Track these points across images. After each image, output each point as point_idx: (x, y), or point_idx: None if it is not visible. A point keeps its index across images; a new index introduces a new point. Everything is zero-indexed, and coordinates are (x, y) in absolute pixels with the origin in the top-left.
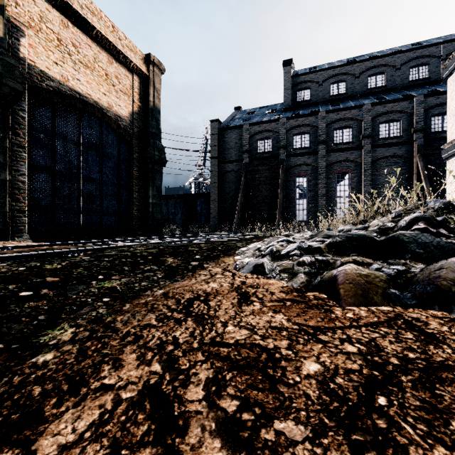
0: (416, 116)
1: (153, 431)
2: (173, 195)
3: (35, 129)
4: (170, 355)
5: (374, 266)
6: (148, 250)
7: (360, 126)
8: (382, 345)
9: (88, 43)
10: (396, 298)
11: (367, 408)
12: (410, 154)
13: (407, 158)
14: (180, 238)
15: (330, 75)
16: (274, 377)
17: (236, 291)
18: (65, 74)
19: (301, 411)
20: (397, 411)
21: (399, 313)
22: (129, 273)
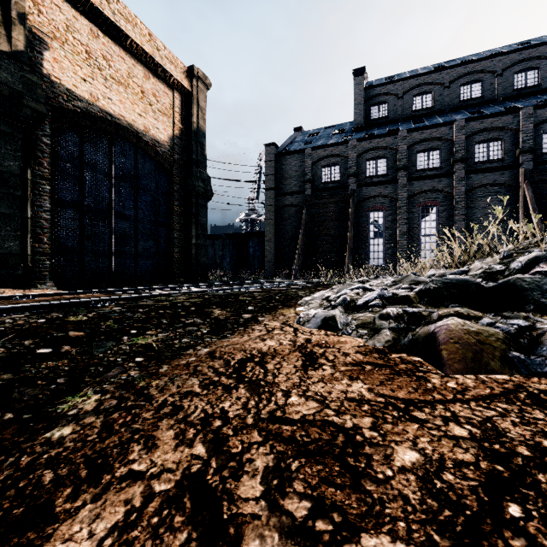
0: (523, 134)
1: (194, 542)
2: (220, 235)
3: (60, 158)
4: (218, 433)
5: (484, 321)
6: (190, 300)
7: (451, 147)
8: (502, 428)
9: (121, 55)
10: (520, 363)
11: (494, 521)
12: (515, 181)
13: (510, 186)
14: (229, 286)
15: (413, 86)
16: (357, 469)
17: (299, 351)
18: (95, 92)
19: (398, 521)
20: (539, 528)
21: (519, 383)
22: (168, 327)
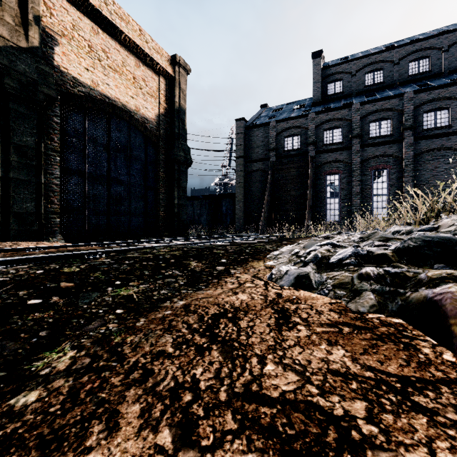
0: None
1: None
2: (198, 196)
3: (68, 134)
4: (187, 412)
5: None
6: (171, 252)
7: (401, 116)
8: None
9: (117, 47)
10: None
11: None
12: None
13: None
14: (205, 239)
15: (365, 64)
16: None
17: (271, 307)
18: (95, 79)
19: None
20: None
21: None
22: (149, 278)
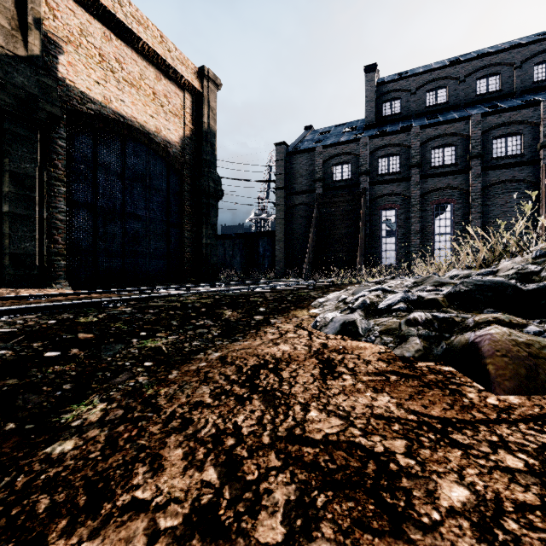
0: (544, 128)
1: None
2: (230, 235)
3: (74, 160)
4: (231, 454)
5: (530, 329)
6: (201, 300)
7: (467, 143)
8: None
9: (133, 57)
10: None
11: None
12: (535, 177)
13: (530, 182)
14: (239, 286)
15: (426, 81)
16: (395, 509)
17: (316, 358)
18: (108, 94)
19: None
20: None
21: None
22: (178, 329)
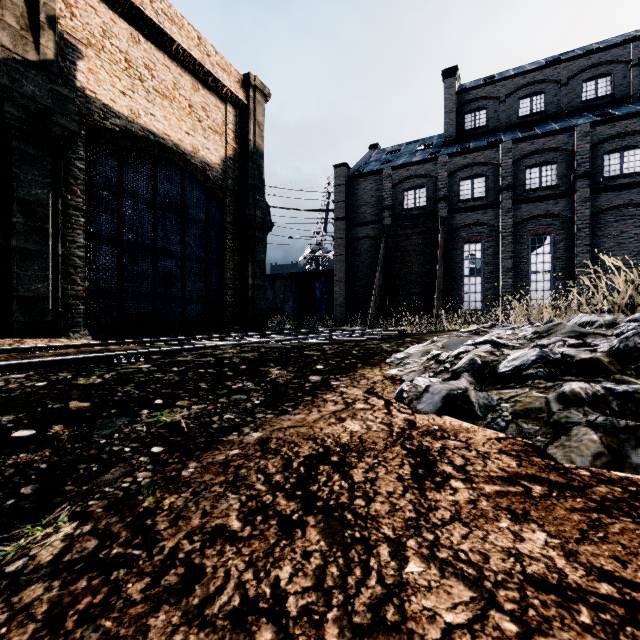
0: None
1: None
2: (281, 275)
3: (96, 185)
4: None
5: None
6: (242, 354)
7: (571, 159)
8: None
9: (166, 63)
10: None
11: None
12: None
13: None
14: (291, 335)
15: (519, 86)
16: None
17: (401, 445)
18: (136, 107)
19: None
20: None
21: None
22: (207, 395)
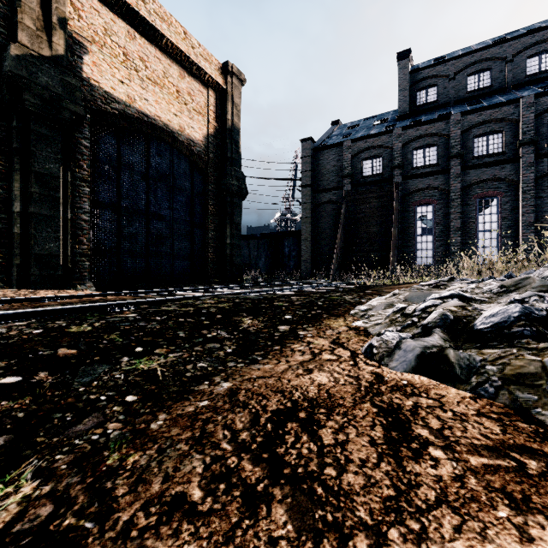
0: None
1: None
2: (255, 235)
3: (99, 160)
4: None
5: None
6: (218, 304)
7: (516, 128)
8: None
9: (157, 55)
10: None
11: None
12: None
13: None
14: (263, 287)
15: (467, 64)
16: None
17: (371, 402)
18: (132, 94)
19: None
20: None
21: None
22: (183, 343)
